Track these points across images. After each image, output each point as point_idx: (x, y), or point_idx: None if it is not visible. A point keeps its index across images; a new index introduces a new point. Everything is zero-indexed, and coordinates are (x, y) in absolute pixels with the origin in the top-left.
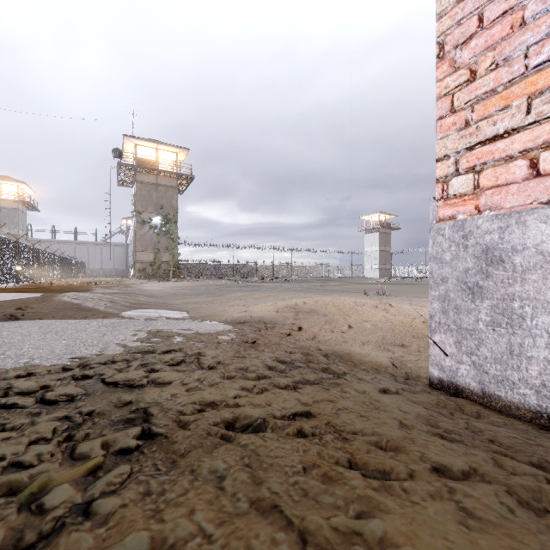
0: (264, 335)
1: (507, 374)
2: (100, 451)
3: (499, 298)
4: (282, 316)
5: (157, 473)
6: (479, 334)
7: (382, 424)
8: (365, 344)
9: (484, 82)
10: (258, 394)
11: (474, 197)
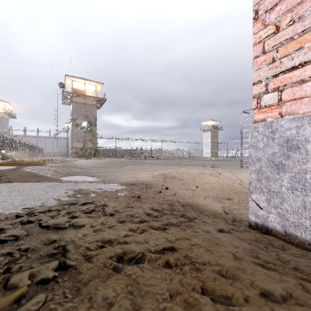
0: (145, 192)
1: (302, 221)
2: (26, 281)
3: (296, 172)
4: (156, 180)
5: (64, 301)
6: (282, 195)
7: (222, 257)
8: (206, 198)
9: (285, 33)
10: (140, 233)
11: (278, 107)
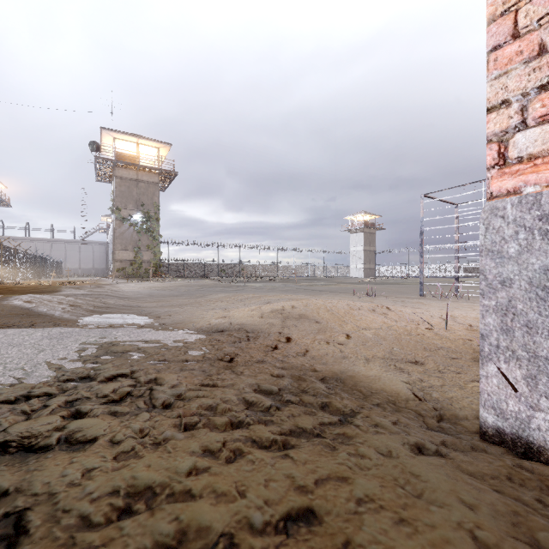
0: (244, 349)
1: None
2: None
3: None
4: (267, 323)
5: None
6: None
7: (446, 547)
8: (370, 360)
9: None
10: (227, 461)
11: None
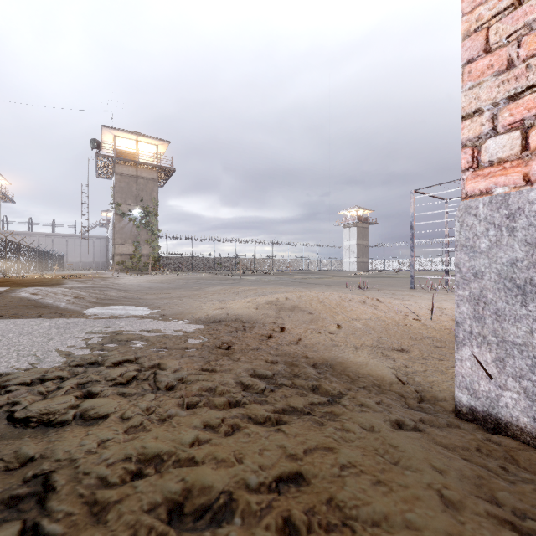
0: (241, 338)
1: None
2: None
3: None
4: (262, 314)
5: None
6: (534, 351)
7: (416, 503)
8: (359, 348)
9: None
10: (226, 435)
11: (522, 162)
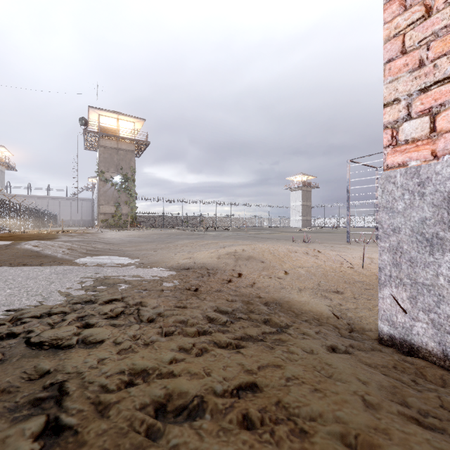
0: (206, 282)
1: None
2: None
3: None
4: (223, 263)
5: None
6: (439, 290)
7: (344, 404)
8: (302, 290)
9: (442, 17)
10: (197, 355)
11: (430, 141)
